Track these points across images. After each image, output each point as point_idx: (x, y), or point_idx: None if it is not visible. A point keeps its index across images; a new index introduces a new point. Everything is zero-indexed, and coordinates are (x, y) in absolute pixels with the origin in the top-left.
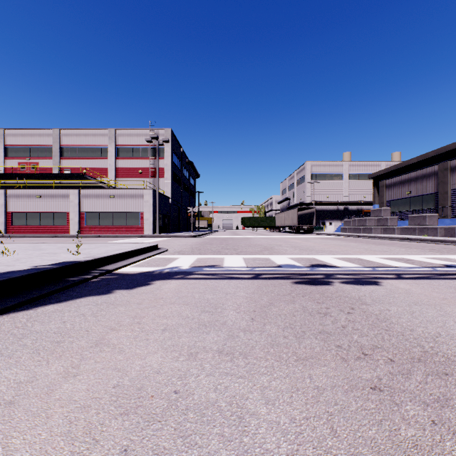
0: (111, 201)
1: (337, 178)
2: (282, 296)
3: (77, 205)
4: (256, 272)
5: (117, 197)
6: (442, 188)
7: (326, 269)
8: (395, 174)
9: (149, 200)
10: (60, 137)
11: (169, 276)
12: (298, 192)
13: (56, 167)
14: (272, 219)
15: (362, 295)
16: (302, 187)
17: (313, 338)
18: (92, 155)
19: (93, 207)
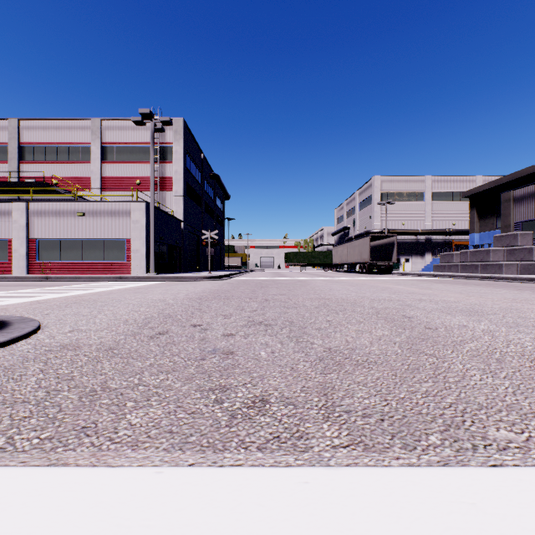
0: (79, 222)
1: (416, 198)
2: None
3: (23, 228)
4: None
5: (90, 214)
6: None
7: None
8: (507, 188)
9: (140, 220)
10: (20, 131)
11: None
12: (361, 218)
13: (13, 175)
14: (327, 254)
15: None
16: (367, 211)
17: None
18: (67, 158)
19: (51, 231)
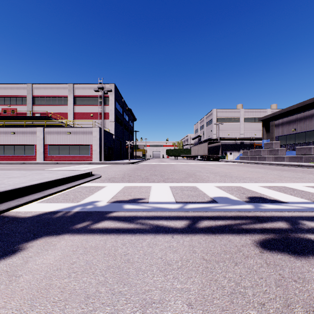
0: (68, 137)
1: (235, 121)
2: None
3: (42, 139)
4: (190, 214)
5: (73, 133)
6: None
7: (275, 207)
8: (279, 117)
9: (96, 136)
10: (33, 89)
11: (70, 223)
12: (207, 131)
13: (29, 111)
14: (188, 150)
15: None
16: (210, 127)
17: None
18: (56, 103)
19: (54, 141)
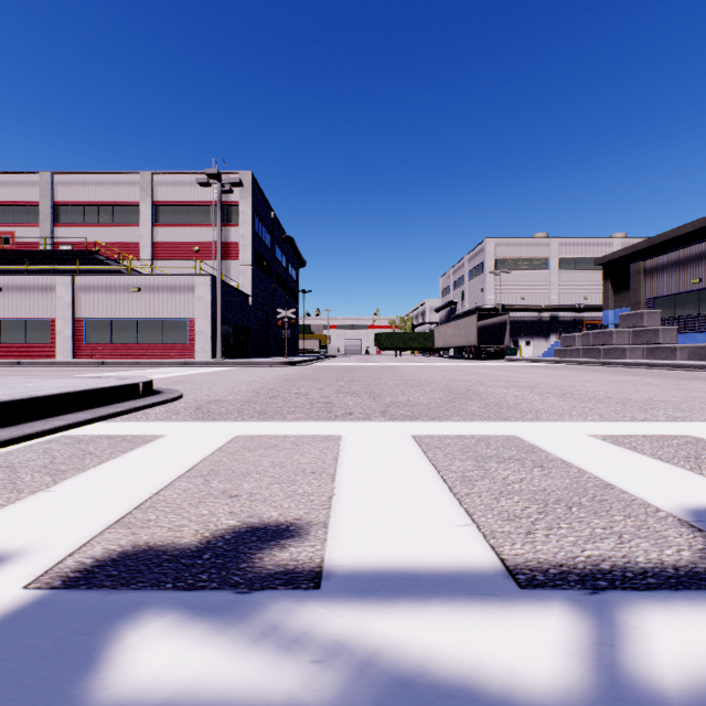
0: (134, 299)
1: (539, 266)
2: None
3: (69, 305)
4: None
5: (146, 289)
6: None
7: None
8: (646, 255)
9: (204, 296)
10: (54, 187)
11: None
12: (471, 290)
13: (46, 240)
14: (428, 335)
15: None
16: (479, 282)
17: None
18: (110, 220)
19: (100, 310)
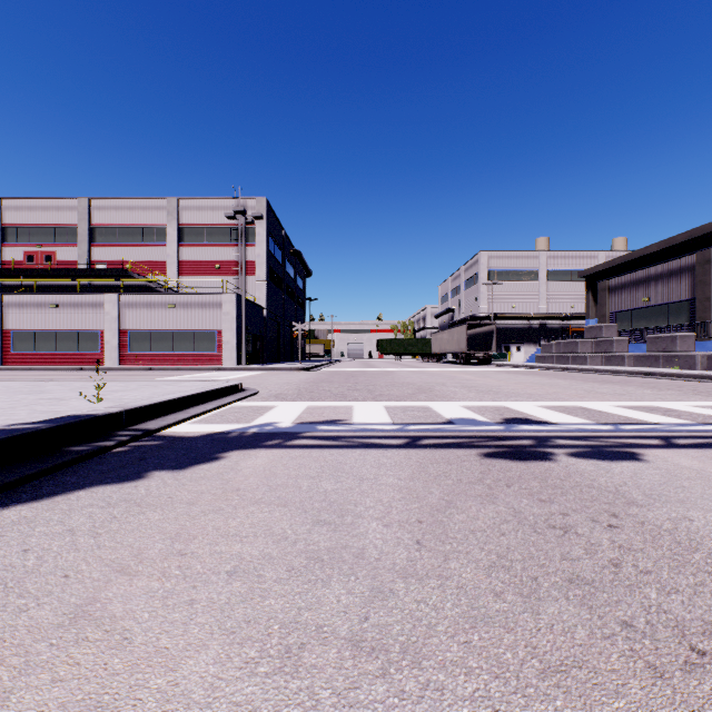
0: (170, 314)
1: (529, 277)
2: (468, 486)
3: (115, 319)
4: (412, 434)
5: (180, 306)
6: (702, 292)
7: (534, 428)
8: (621, 270)
9: (230, 312)
10: (91, 211)
11: (257, 441)
12: (467, 299)
13: (84, 259)
14: (426, 341)
15: (619, 482)
16: (473, 292)
17: (559, 597)
18: (140, 240)
19: (142, 323)
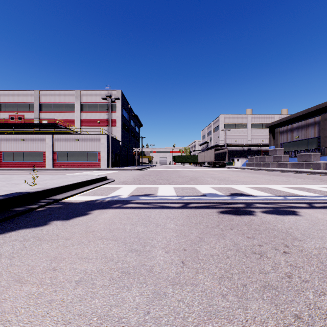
0: (76, 144)
1: (243, 127)
2: (211, 229)
3: (51, 146)
4: (185, 201)
5: (81, 140)
6: (323, 133)
7: (245, 198)
8: (285, 123)
9: (104, 143)
10: (40, 96)
11: (109, 205)
12: (214, 137)
13: (37, 118)
14: (195, 156)
15: (288, 227)
16: (217, 134)
17: (258, 298)
18: (63, 110)
19: (63, 148)
